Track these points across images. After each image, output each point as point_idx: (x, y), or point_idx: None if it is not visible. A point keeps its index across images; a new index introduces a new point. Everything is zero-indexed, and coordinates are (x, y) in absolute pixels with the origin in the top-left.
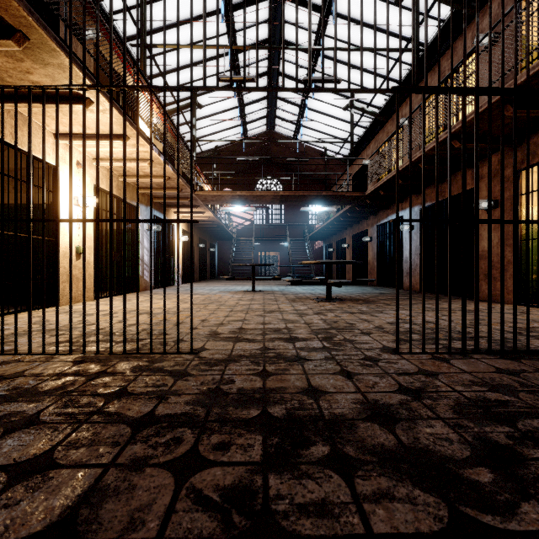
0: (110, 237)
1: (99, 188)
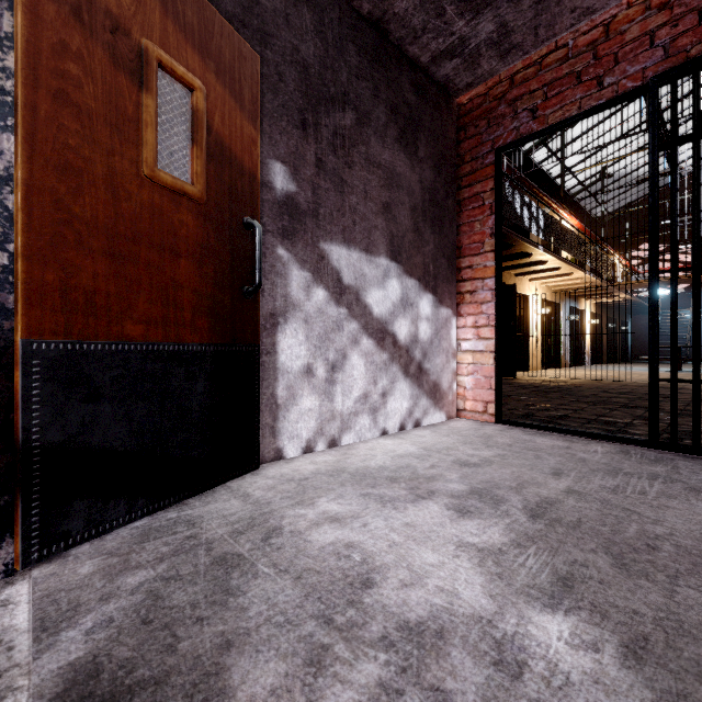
0: (596, 339)
1: (543, 299)
